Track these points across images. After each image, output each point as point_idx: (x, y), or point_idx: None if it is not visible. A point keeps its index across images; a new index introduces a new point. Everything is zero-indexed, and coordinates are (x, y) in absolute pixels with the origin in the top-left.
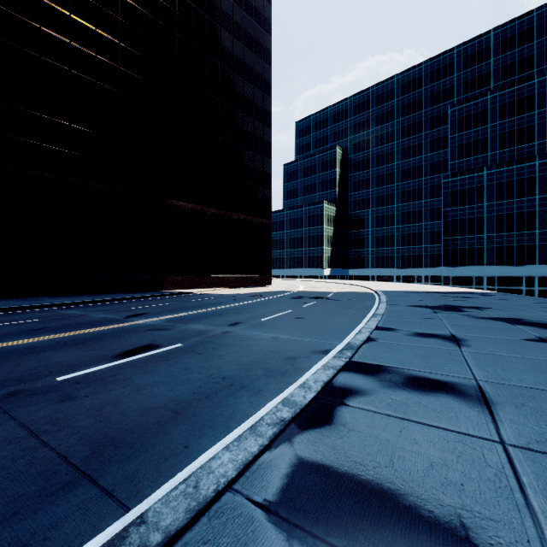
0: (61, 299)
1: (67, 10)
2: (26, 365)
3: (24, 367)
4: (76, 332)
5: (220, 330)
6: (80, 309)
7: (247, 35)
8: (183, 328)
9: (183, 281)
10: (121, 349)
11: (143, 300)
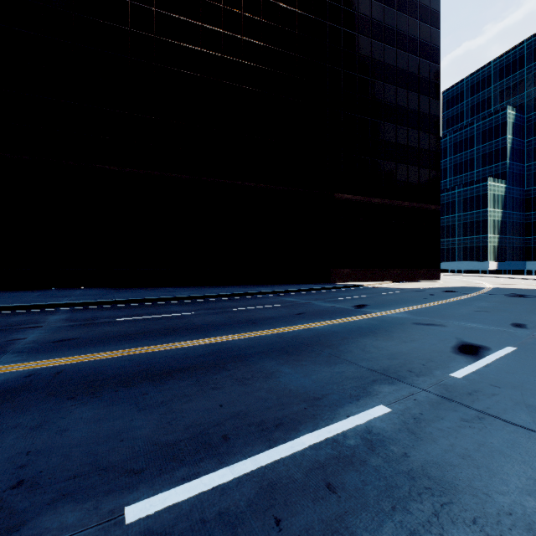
0: (263, 288)
1: (259, 41)
2: (374, 352)
3: (376, 353)
4: (343, 320)
5: (520, 332)
6: (294, 297)
7: (411, 3)
8: (456, 325)
9: (348, 274)
10: (443, 345)
11: (329, 291)
